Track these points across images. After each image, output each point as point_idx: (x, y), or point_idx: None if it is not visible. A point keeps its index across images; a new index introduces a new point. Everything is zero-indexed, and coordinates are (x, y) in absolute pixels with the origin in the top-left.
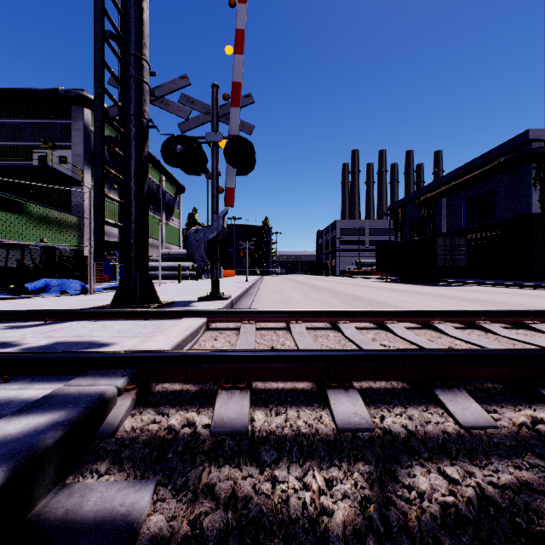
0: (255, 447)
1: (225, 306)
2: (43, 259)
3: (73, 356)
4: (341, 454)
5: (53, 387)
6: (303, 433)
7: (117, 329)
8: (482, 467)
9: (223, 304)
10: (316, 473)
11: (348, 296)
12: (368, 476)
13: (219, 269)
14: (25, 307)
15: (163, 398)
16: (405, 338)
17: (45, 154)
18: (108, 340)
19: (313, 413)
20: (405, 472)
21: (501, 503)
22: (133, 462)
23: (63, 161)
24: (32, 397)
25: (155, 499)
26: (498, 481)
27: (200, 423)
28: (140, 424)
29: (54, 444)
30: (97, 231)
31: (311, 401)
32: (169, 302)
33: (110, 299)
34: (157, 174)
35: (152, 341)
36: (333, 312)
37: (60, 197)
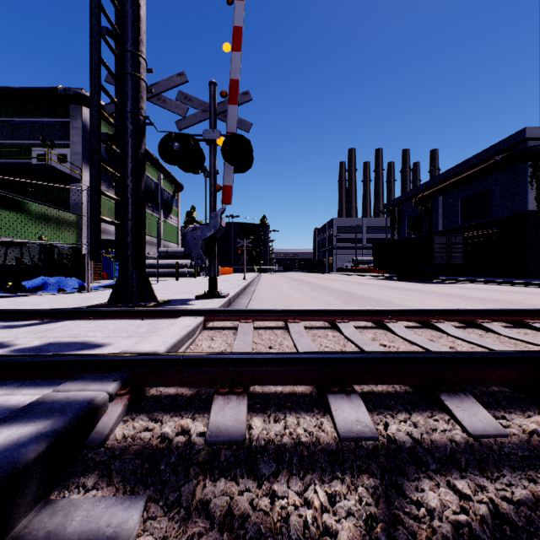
0: (253, 458)
1: (222, 305)
2: (41, 257)
3: (63, 359)
4: (344, 466)
5: (41, 392)
6: (303, 442)
7: (113, 328)
8: (495, 481)
9: (221, 302)
10: (318, 487)
11: (346, 294)
12: (373, 491)
13: (216, 267)
14: (22, 306)
15: (156, 403)
16: (406, 338)
17: (44, 152)
18: (102, 340)
19: (314, 420)
20: (413, 486)
21: (518, 523)
22: (122, 475)
23: (62, 159)
24: (18, 403)
25: (145, 518)
26: (513, 497)
27: (195, 431)
28: (132, 432)
29: (36, 458)
30: (93, 229)
31: (311, 406)
32: (167, 301)
33: (107, 297)
34: (156, 173)
35: (147, 341)
36: (332, 311)
37: (59, 195)
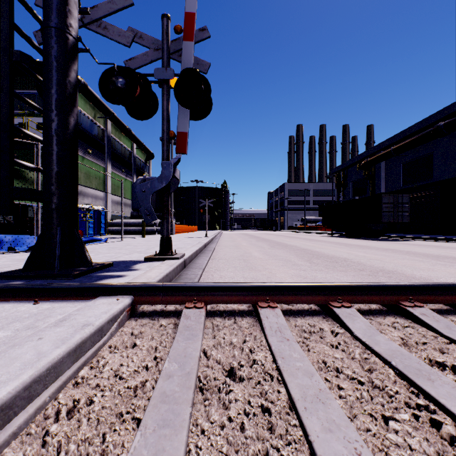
0: None
1: (173, 270)
2: None
3: None
4: None
5: None
6: None
7: None
8: None
9: (170, 267)
10: None
11: (306, 252)
12: None
13: (170, 224)
14: None
15: None
16: None
17: (25, 121)
18: None
19: None
20: None
21: None
22: None
23: (41, 127)
24: None
25: None
26: None
27: None
28: None
29: None
30: (2, 174)
31: None
32: (105, 265)
33: None
34: (129, 142)
35: None
36: (321, 288)
37: None
